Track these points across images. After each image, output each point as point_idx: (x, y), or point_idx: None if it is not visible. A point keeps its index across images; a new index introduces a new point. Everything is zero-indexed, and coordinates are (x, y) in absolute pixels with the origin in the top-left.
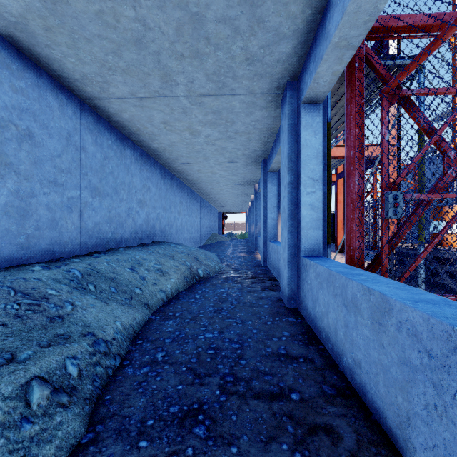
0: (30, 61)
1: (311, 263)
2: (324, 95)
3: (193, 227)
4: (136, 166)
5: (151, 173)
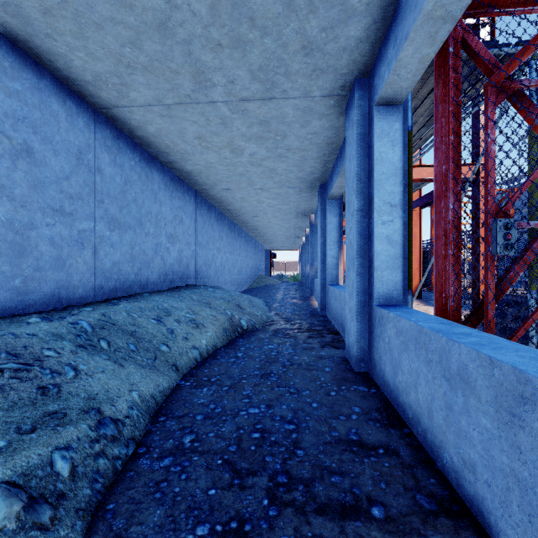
0: (28, 58)
1: (390, 316)
2: (406, 92)
3: (235, 267)
4: (165, 192)
5: (184, 202)
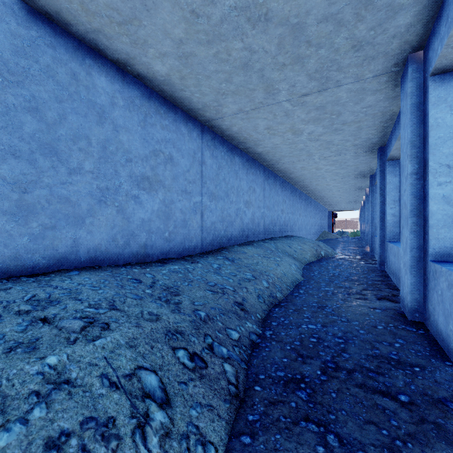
0: (254, 160)
1: (388, 244)
2: (399, 157)
3: (308, 225)
4: (280, 189)
5: (286, 192)
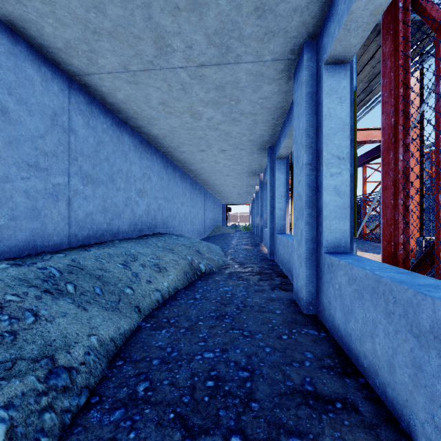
0: (3, 25)
1: (341, 263)
2: (354, 50)
3: (196, 218)
4: (135, 153)
5: (151, 162)
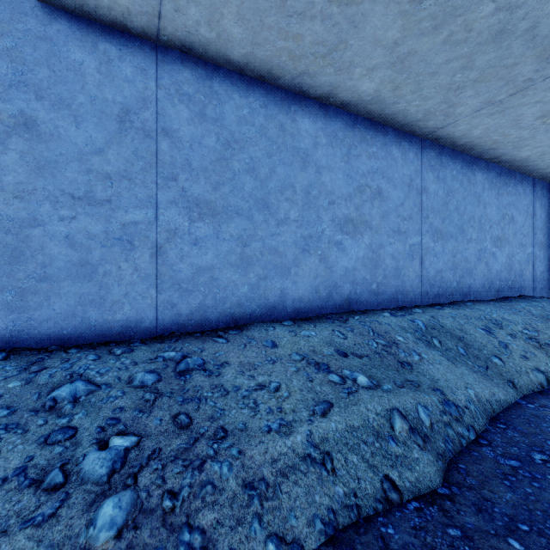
0: (379, 125)
1: None
2: None
3: None
4: (490, 192)
5: (515, 197)
